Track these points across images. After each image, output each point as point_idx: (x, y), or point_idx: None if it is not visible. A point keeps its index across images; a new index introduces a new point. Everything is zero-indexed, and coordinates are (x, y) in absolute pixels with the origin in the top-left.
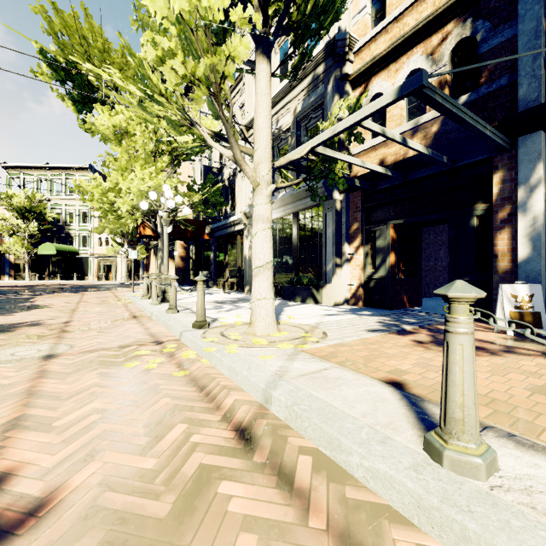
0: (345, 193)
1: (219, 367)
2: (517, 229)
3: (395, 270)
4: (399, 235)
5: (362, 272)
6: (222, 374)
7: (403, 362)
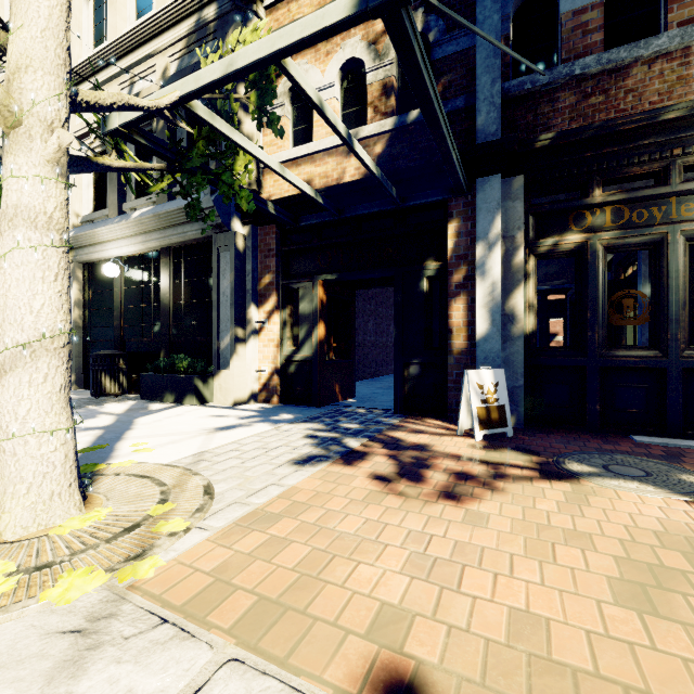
0: (252, 225)
1: None
2: (473, 298)
3: (325, 347)
4: (330, 297)
5: (277, 351)
6: None
7: (380, 559)
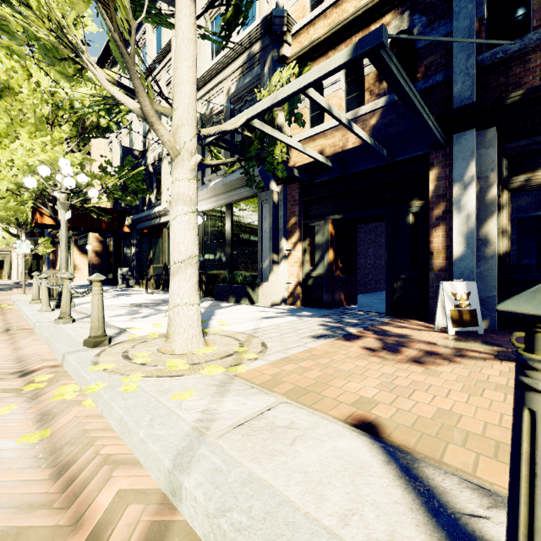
0: (283, 184)
1: (107, 416)
2: (451, 227)
3: (333, 267)
4: (337, 231)
5: (300, 269)
6: (109, 430)
7: (363, 382)
